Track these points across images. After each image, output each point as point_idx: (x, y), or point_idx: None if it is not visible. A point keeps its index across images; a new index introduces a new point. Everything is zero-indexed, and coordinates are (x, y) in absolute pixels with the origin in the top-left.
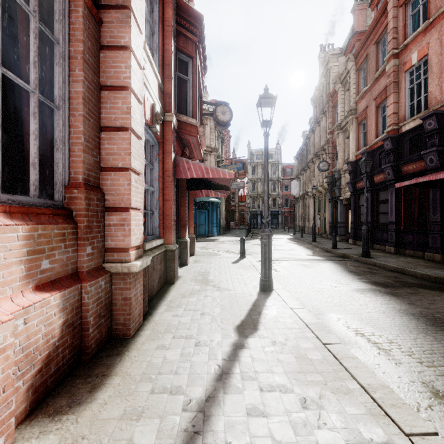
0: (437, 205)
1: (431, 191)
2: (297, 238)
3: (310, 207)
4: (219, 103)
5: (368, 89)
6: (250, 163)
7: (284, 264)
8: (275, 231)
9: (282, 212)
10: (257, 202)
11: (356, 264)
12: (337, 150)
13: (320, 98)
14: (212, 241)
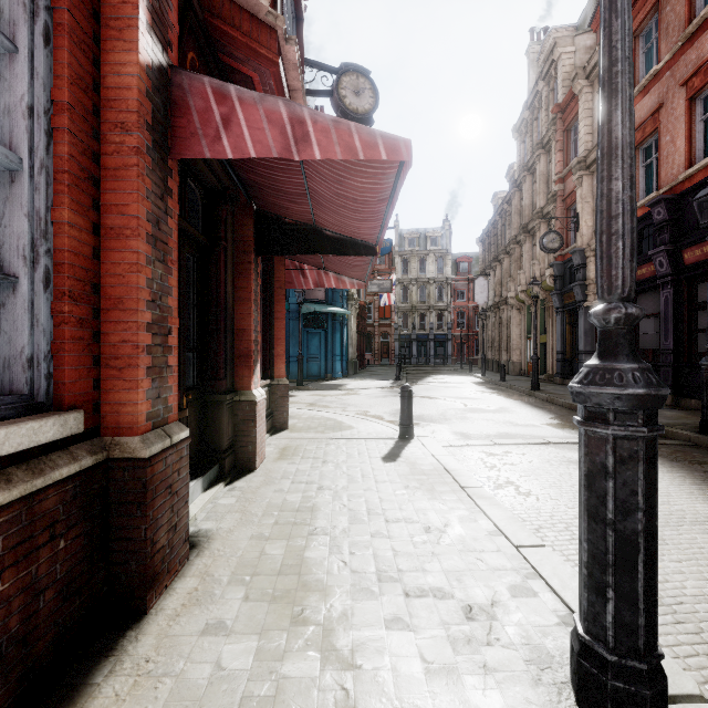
0: None
1: None
2: (495, 382)
3: (512, 326)
4: (347, 68)
5: (662, 67)
6: (398, 252)
7: (522, 460)
8: (444, 369)
9: (454, 337)
10: (410, 319)
11: None
12: (578, 211)
13: (532, 124)
14: (333, 389)
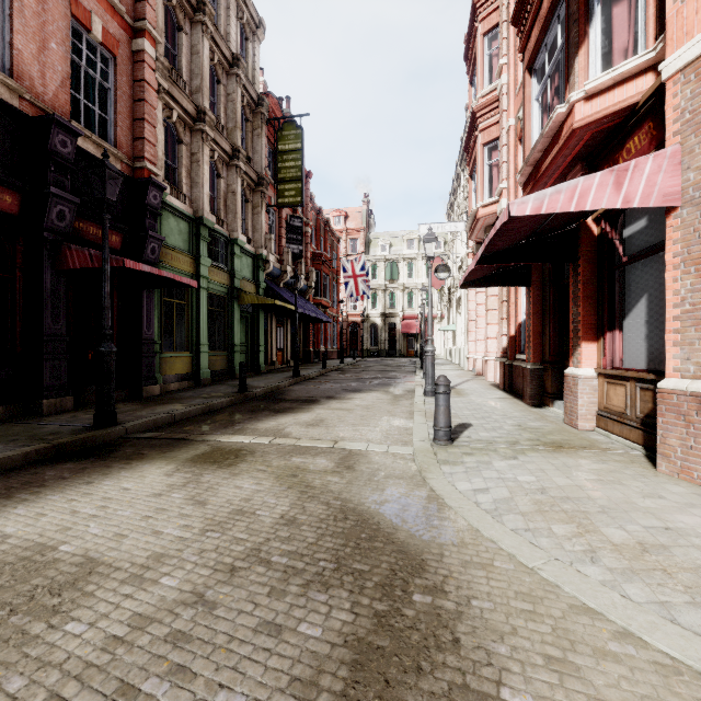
0: (62, 303)
1: (49, 273)
2: None
3: None
4: None
5: None
6: None
7: (351, 428)
8: None
9: None
10: None
11: (203, 422)
12: None
13: None
14: None
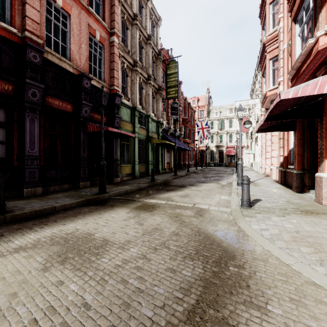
0: (86, 145)
1: (82, 134)
2: None
3: None
4: None
5: None
6: None
7: (201, 199)
8: None
9: None
10: None
11: (138, 193)
12: None
13: None
14: None
